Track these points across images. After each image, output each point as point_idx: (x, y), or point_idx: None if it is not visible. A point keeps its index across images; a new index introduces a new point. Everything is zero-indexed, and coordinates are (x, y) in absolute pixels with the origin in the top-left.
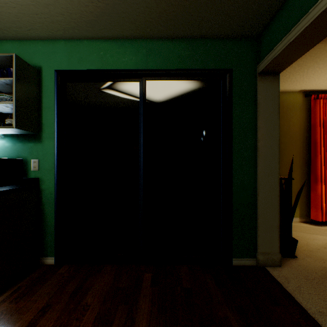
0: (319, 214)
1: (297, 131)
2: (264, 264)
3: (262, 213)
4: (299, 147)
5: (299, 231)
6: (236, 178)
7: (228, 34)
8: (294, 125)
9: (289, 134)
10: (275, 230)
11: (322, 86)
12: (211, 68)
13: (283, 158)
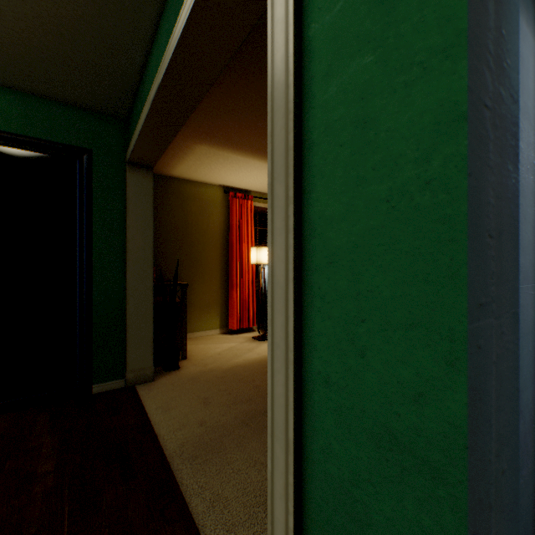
0: (235, 322)
1: (218, 231)
2: (135, 382)
3: (133, 325)
4: (220, 249)
5: (210, 343)
6: (99, 285)
7: (83, 105)
8: (214, 224)
9: (210, 233)
10: (149, 342)
11: (238, 185)
12: (60, 141)
13: (203, 261)
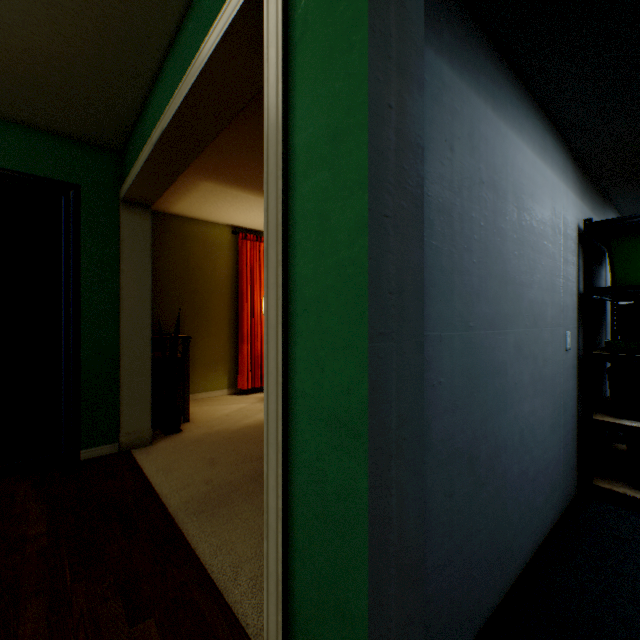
0: (245, 380)
1: (226, 277)
2: (131, 447)
3: (128, 382)
4: (229, 297)
5: (217, 405)
6: (88, 338)
7: (70, 135)
8: (222, 269)
9: (216, 279)
10: (147, 401)
11: (249, 225)
12: (42, 175)
13: (208, 312)
